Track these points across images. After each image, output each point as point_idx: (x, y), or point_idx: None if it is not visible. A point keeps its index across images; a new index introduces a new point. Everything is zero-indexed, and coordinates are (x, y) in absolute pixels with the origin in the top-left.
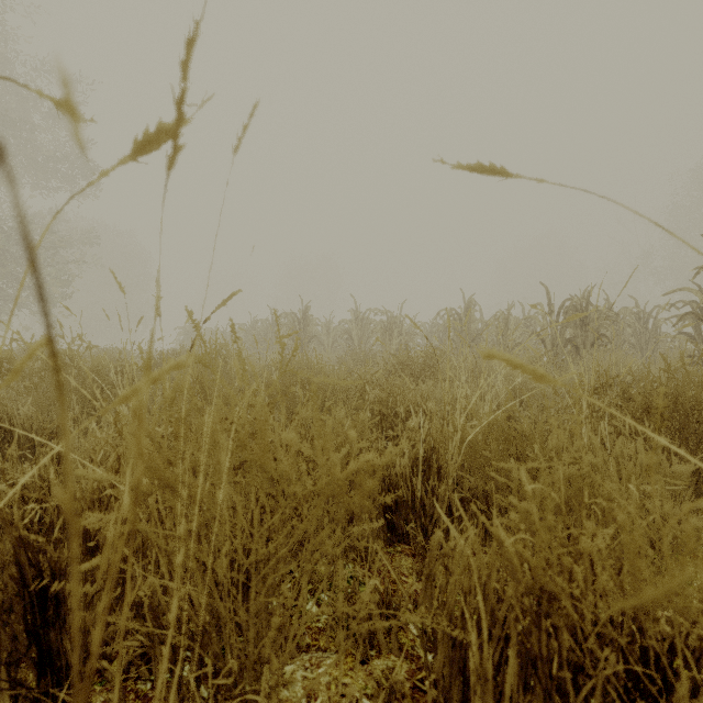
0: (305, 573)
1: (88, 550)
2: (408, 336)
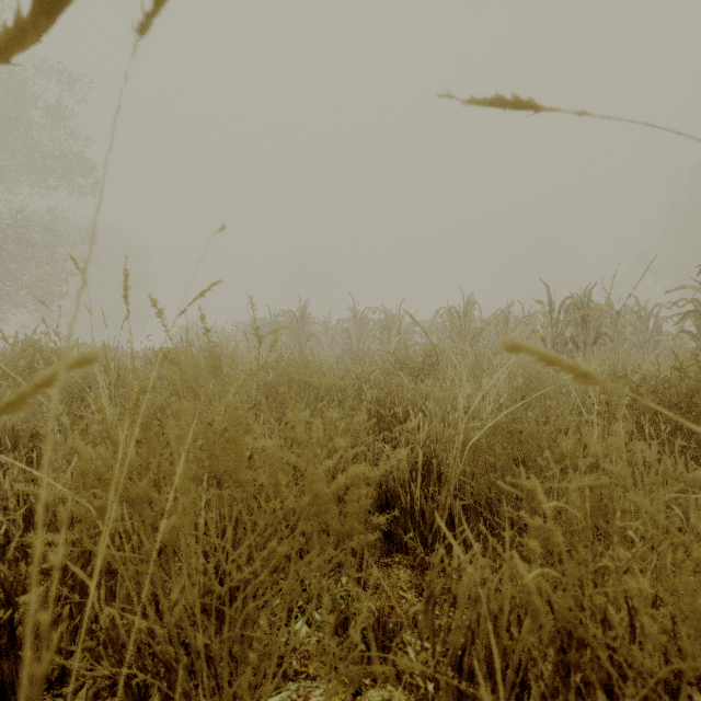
0: (286, 605)
1: (49, 570)
2: (406, 335)
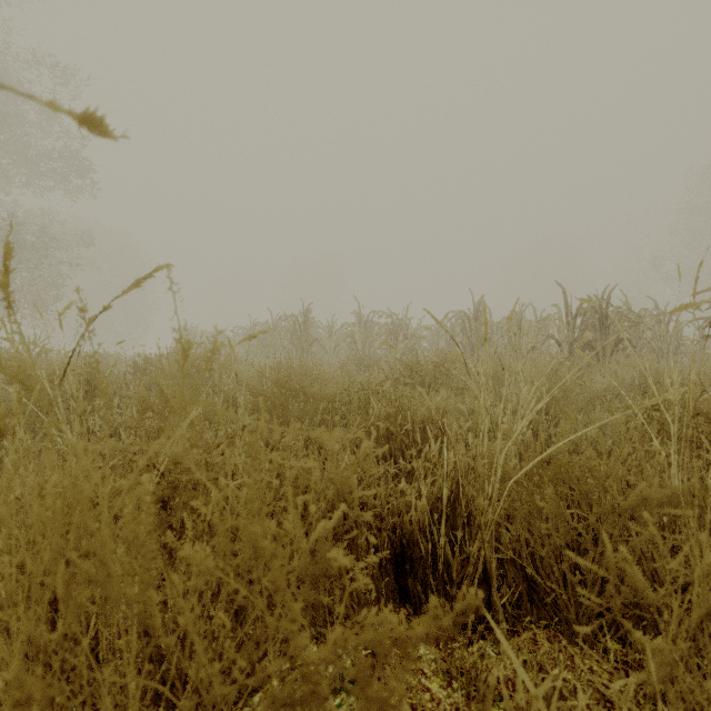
0: None
1: None
2: (414, 340)
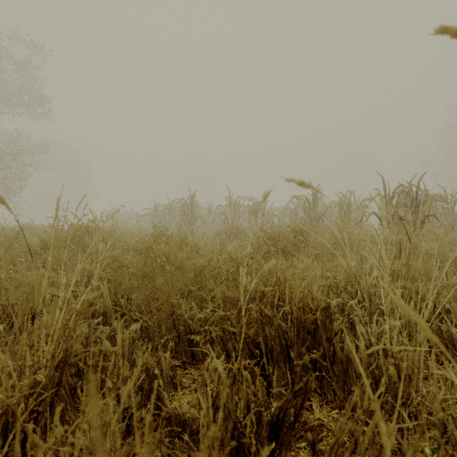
0: None
1: None
2: (268, 216)
